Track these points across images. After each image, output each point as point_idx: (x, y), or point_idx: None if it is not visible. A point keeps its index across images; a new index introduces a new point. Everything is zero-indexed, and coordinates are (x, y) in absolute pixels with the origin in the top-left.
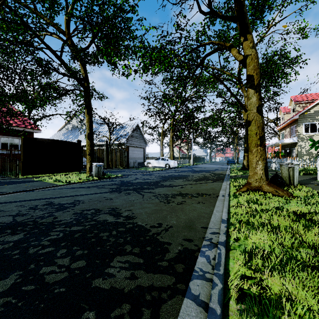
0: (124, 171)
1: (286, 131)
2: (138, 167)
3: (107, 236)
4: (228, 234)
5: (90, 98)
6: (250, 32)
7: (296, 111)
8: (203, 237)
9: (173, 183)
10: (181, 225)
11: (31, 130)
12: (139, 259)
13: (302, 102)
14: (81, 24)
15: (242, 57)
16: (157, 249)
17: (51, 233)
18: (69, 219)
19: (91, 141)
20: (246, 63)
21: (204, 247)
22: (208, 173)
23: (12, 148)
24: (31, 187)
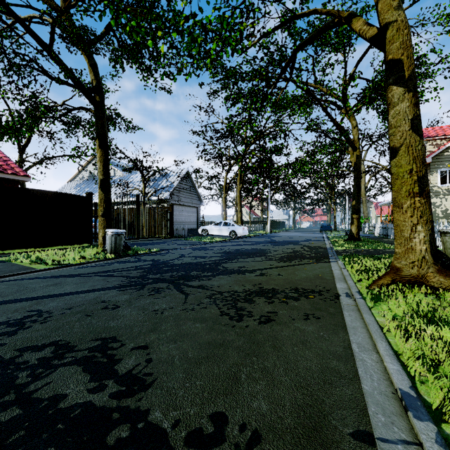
0: (165, 243)
1: None
2: (188, 236)
3: None
4: None
5: (105, 121)
6: None
7: (428, 152)
8: None
9: (244, 265)
10: (287, 422)
11: (13, 176)
12: None
13: (437, 138)
14: None
15: (376, 29)
16: None
17: None
18: None
19: (106, 194)
20: (385, 39)
21: None
22: (298, 246)
23: None
24: None
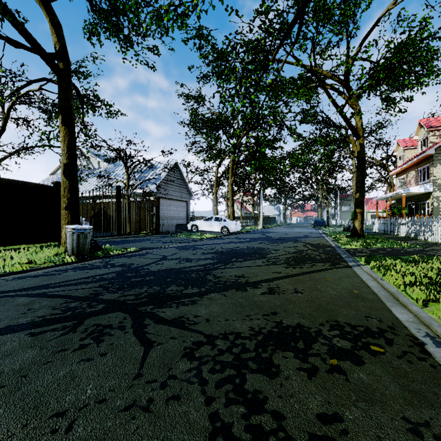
0: (148, 241)
1: (408, 176)
2: (176, 232)
3: None
4: None
5: (70, 93)
6: None
7: (430, 143)
8: None
9: (243, 274)
10: None
11: None
12: None
13: (440, 129)
14: None
15: None
16: None
17: None
18: None
19: (71, 181)
20: None
21: None
22: (299, 244)
23: None
24: None
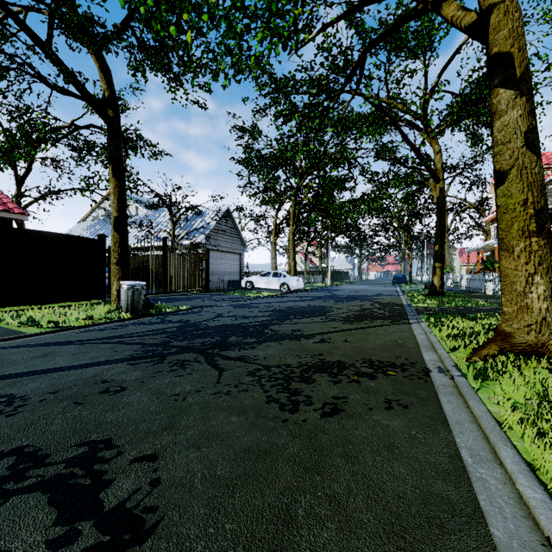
0: (198, 299)
1: None
2: (228, 289)
3: None
4: None
5: (120, 143)
6: None
7: None
8: None
9: (299, 328)
10: None
11: (5, 214)
12: None
13: None
14: None
15: (474, 15)
16: None
17: None
18: None
19: (122, 235)
20: (488, 27)
21: None
22: (367, 303)
23: None
24: None
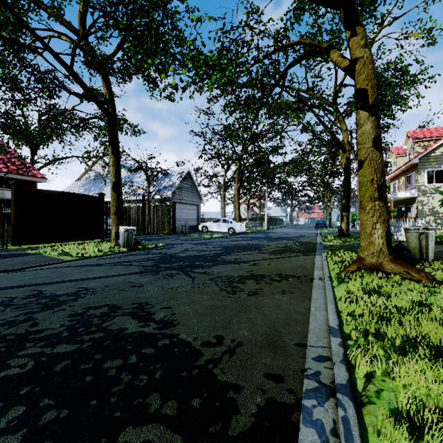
0: (169, 239)
1: (400, 182)
2: (189, 232)
3: (117, 368)
4: (347, 361)
5: (117, 130)
6: (361, 23)
7: (415, 153)
8: (301, 368)
9: (240, 258)
10: (258, 339)
11: (32, 178)
12: (174, 436)
13: (424, 140)
14: (101, 16)
15: (348, 62)
16: (214, 406)
17: (12, 360)
18: (58, 326)
19: (118, 194)
20: (355, 71)
21: (307, 396)
22: (290, 242)
23: (1, 204)
24: (19, 264)
